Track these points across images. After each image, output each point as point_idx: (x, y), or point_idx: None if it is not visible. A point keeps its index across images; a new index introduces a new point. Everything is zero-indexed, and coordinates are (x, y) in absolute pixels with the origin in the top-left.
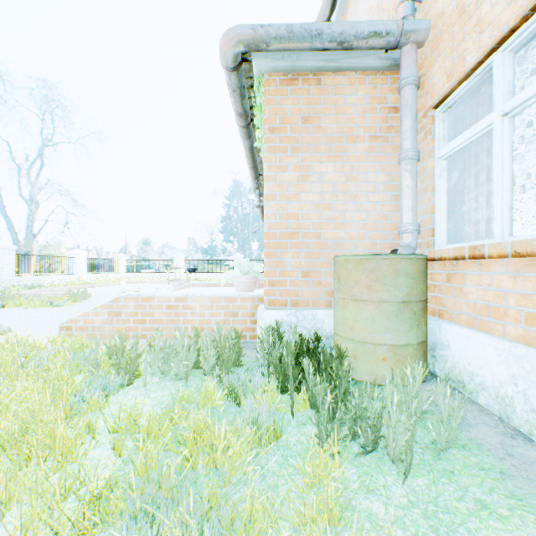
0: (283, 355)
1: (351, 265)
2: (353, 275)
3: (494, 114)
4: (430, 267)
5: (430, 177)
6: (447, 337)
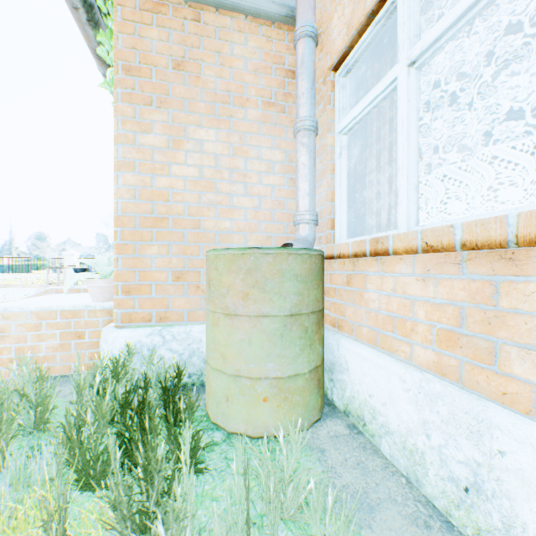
0: (86, 423)
1: (223, 264)
2: (226, 279)
3: (399, 64)
4: (329, 267)
5: (330, 156)
6: (347, 358)
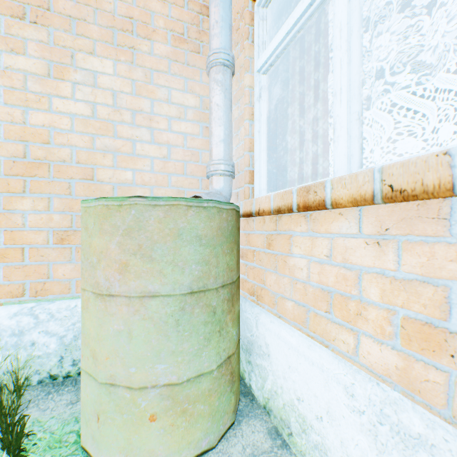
0: None
1: (93, 221)
2: (96, 242)
3: None
4: (247, 226)
5: (249, 99)
6: (267, 340)
